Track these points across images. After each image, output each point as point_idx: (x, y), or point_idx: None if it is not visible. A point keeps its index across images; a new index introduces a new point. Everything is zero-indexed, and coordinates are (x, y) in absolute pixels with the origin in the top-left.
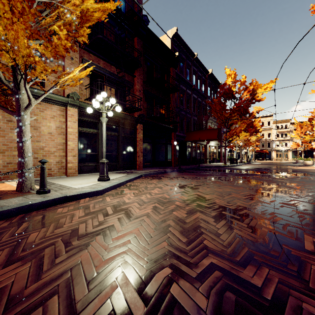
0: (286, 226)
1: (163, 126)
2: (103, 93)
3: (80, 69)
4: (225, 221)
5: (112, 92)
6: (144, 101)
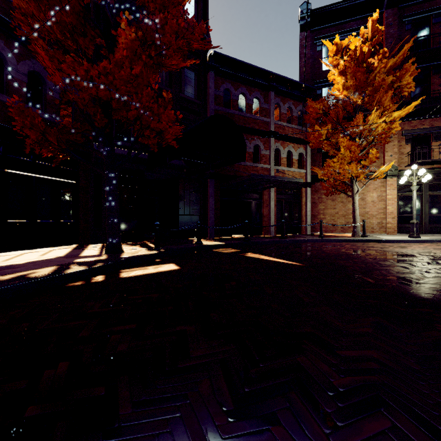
0: None
1: None
2: (413, 166)
3: (400, 141)
4: None
5: None
6: None
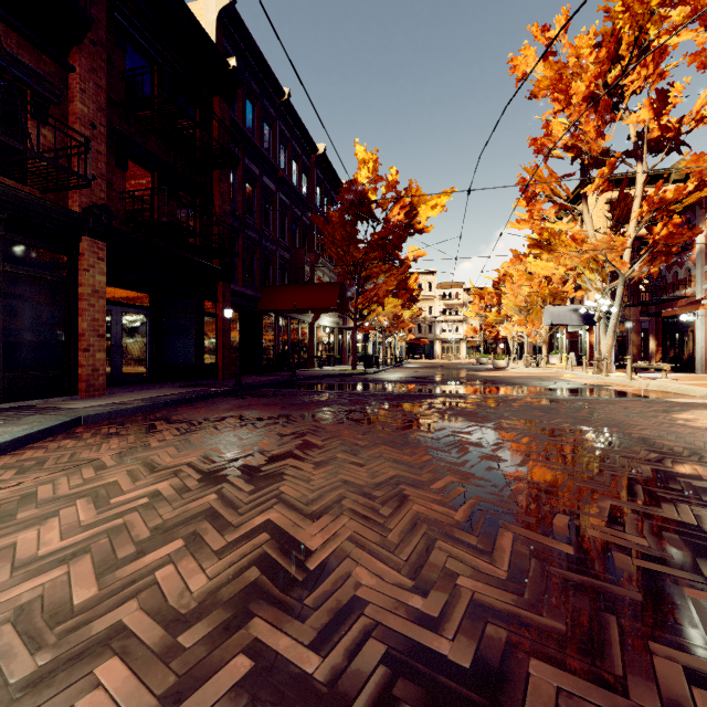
0: None
1: (187, 258)
2: None
3: None
4: None
5: None
6: (115, 168)
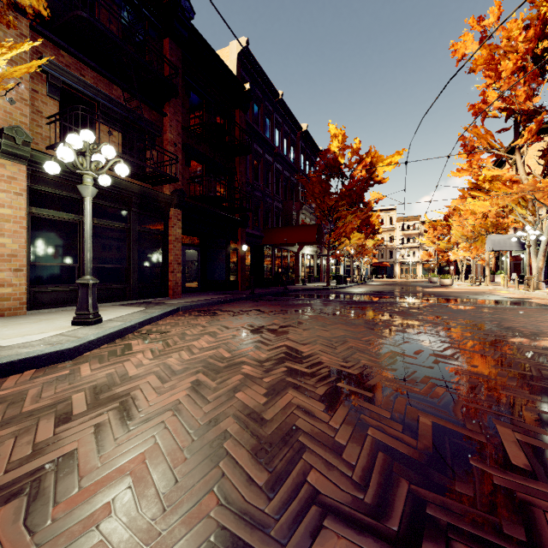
0: (458, 406)
1: (221, 215)
2: (86, 132)
3: (36, 79)
4: (347, 406)
5: (114, 139)
6: (184, 166)
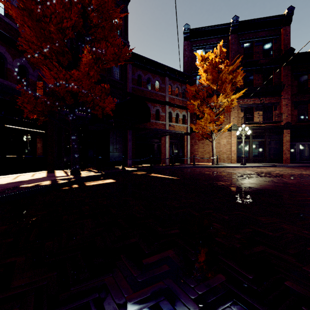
0: (271, 175)
1: None
2: (242, 125)
3: (238, 110)
4: (257, 173)
5: (260, 114)
6: (293, 110)
